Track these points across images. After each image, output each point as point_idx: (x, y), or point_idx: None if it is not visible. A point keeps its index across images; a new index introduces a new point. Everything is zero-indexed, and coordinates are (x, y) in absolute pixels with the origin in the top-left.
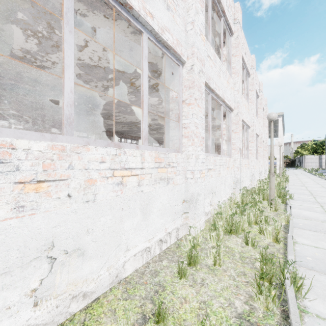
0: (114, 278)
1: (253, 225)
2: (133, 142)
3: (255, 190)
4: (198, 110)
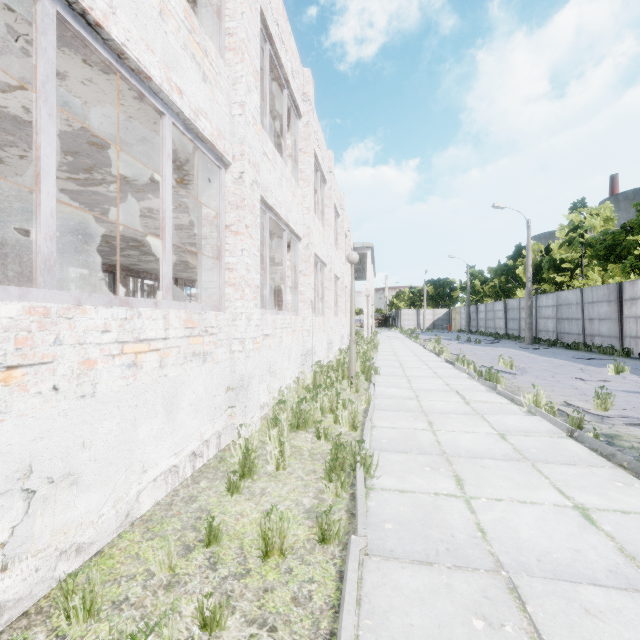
0: (123, 518)
1: (328, 414)
2: (87, 272)
3: (333, 366)
4: (251, 244)
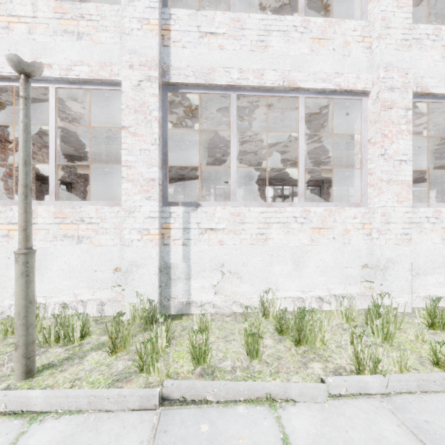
0: None
1: None
2: (415, 188)
3: None
4: None
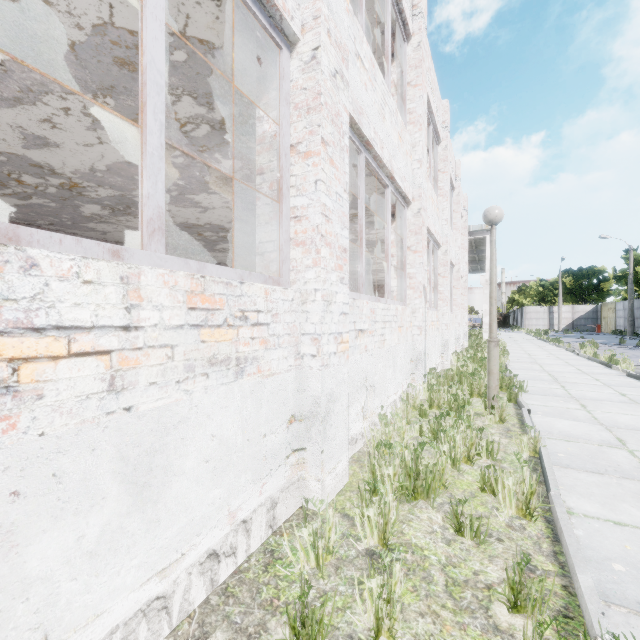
0: None
1: (463, 464)
2: None
3: (453, 375)
4: (333, 175)
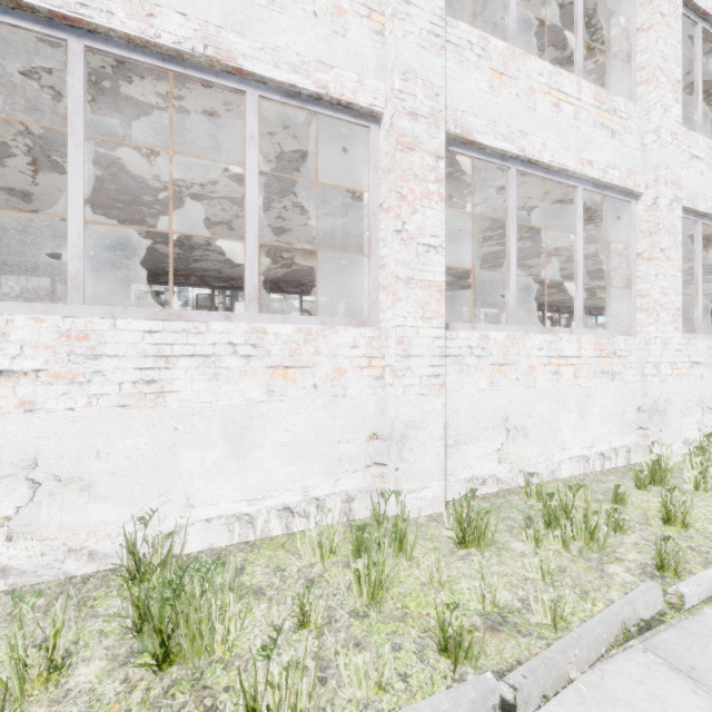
0: (550, 473)
1: None
2: (489, 310)
3: None
4: (669, 266)
